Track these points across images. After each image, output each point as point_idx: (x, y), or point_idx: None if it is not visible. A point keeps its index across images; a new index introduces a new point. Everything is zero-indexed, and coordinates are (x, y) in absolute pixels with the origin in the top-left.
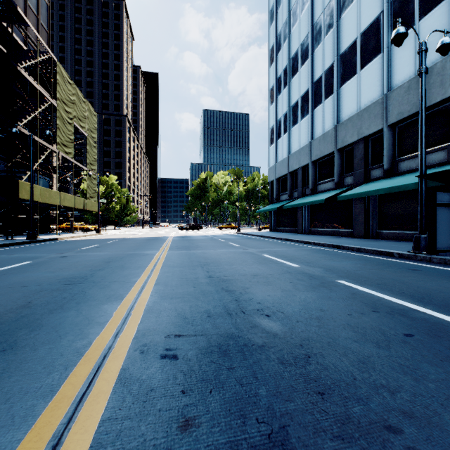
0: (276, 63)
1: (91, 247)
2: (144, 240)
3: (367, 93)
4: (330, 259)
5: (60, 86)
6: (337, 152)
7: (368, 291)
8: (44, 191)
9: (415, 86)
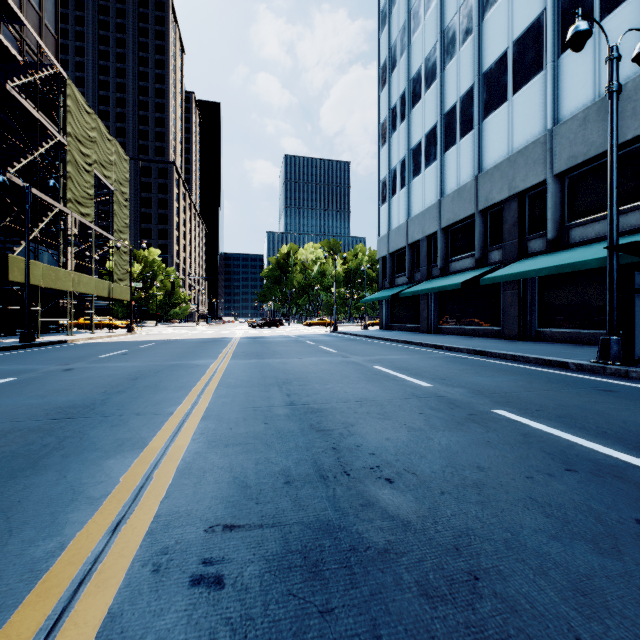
0: (390, 87)
1: (115, 355)
2: (196, 342)
3: (523, 128)
4: (475, 372)
5: (73, 116)
6: (479, 215)
7: (548, 430)
8: (48, 271)
9: (595, 118)
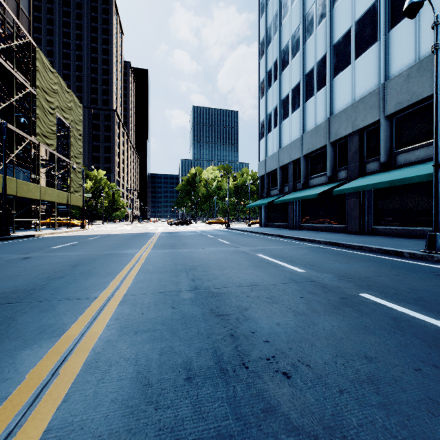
0: (266, 56)
1: (66, 246)
2: (129, 236)
3: (362, 83)
4: (335, 260)
5: (41, 74)
6: (330, 146)
7: (412, 314)
8: (21, 184)
9: (416, 74)
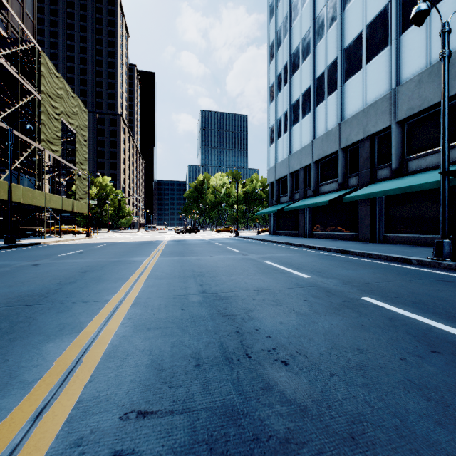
0: (276, 60)
1: (73, 253)
2: (135, 244)
3: (373, 88)
4: (343, 267)
5: (46, 79)
6: (341, 152)
7: (408, 314)
8: (27, 191)
9: (427, 80)
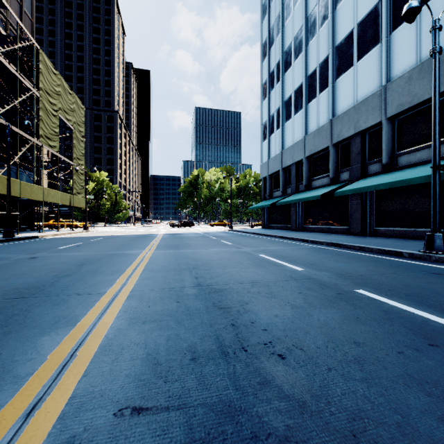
0: (269, 58)
1: (71, 246)
2: (132, 237)
3: (364, 85)
4: (335, 259)
5: (44, 76)
6: (333, 147)
7: (403, 307)
8: (25, 186)
9: (417, 76)
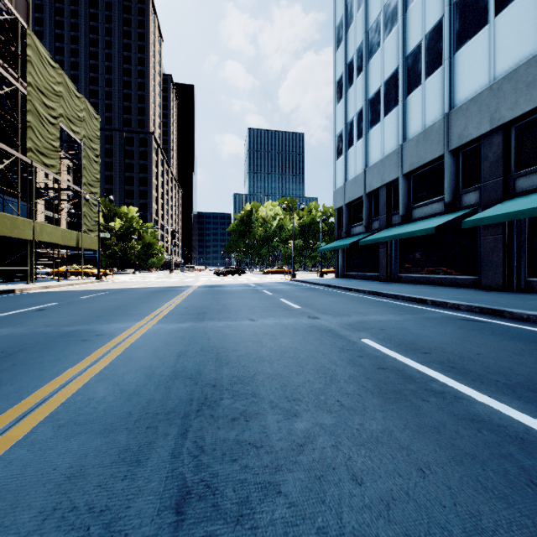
0: (346, 43)
1: (26, 311)
2: (147, 292)
3: (509, 50)
4: None
5: (35, 67)
6: (450, 156)
7: None
8: (2, 218)
9: None
